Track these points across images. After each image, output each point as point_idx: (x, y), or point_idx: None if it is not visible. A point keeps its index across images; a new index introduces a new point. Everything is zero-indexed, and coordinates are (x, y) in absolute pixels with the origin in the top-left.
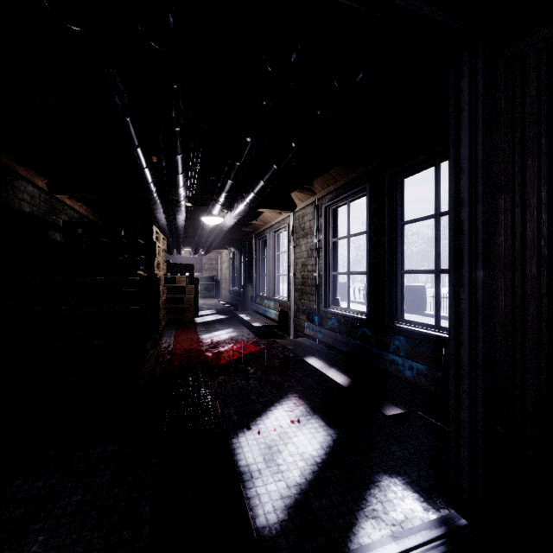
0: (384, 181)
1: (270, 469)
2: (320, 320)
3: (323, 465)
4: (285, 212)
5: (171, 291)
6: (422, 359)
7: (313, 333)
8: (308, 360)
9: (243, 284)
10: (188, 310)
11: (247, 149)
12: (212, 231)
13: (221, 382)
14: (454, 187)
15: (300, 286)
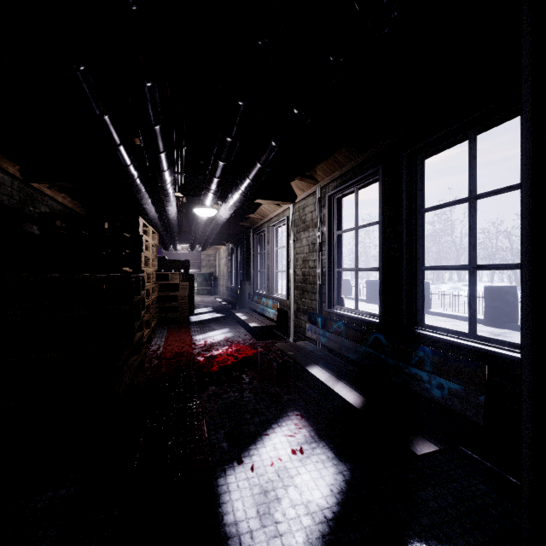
0: (401, 162)
1: (266, 530)
2: (324, 323)
3: (335, 523)
4: (284, 204)
5: (165, 288)
6: (457, 376)
7: (315, 336)
8: (311, 370)
9: (240, 281)
10: (182, 309)
11: (238, 115)
12: (208, 225)
13: (211, 394)
14: (534, 144)
15: (300, 284)
